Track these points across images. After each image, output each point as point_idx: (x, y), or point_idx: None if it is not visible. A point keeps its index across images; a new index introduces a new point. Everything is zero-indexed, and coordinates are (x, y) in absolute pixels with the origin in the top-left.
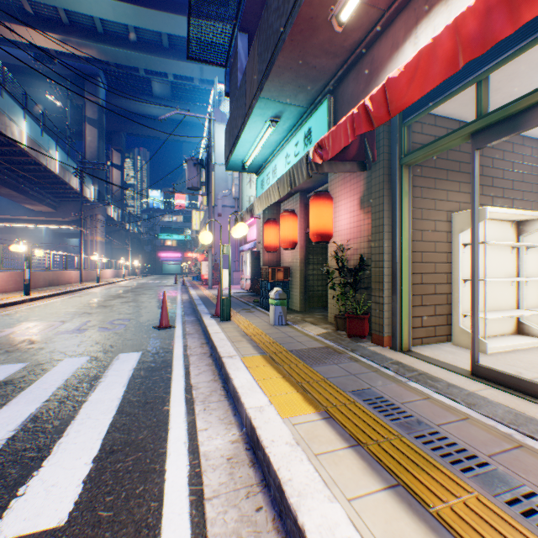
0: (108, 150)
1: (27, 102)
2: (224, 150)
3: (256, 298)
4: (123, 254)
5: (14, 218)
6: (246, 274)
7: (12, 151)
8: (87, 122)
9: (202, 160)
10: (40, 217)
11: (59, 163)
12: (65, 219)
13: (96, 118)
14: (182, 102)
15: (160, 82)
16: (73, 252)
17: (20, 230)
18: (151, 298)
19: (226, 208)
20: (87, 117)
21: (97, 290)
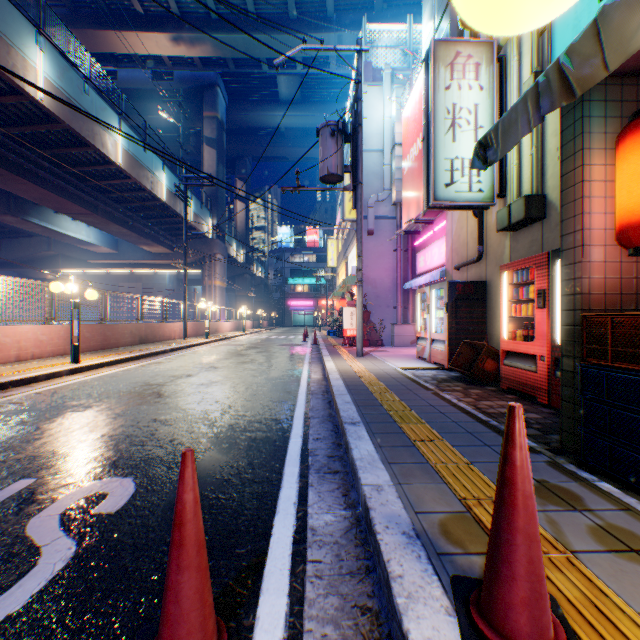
0: (230, 179)
1: (122, 104)
2: (376, 127)
3: (485, 392)
4: (247, 302)
5: (134, 262)
6: (432, 330)
7: (110, 173)
8: (204, 143)
9: (344, 124)
10: (158, 260)
11: (167, 188)
12: (182, 262)
13: (214, 136)
14: (314, 102)
15: (287, 79)
16: (198, 301)
17: (145, 278)
18: (255, 375)
19: (380, 220)
20: (204, 137)
21: (196, 350)
